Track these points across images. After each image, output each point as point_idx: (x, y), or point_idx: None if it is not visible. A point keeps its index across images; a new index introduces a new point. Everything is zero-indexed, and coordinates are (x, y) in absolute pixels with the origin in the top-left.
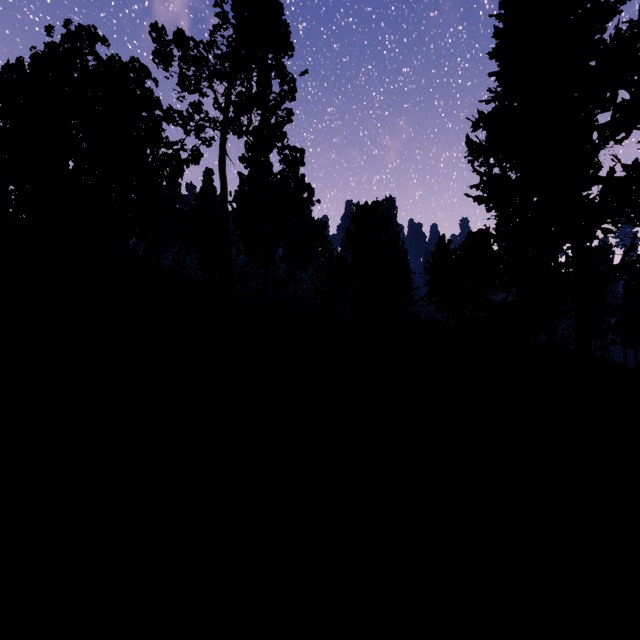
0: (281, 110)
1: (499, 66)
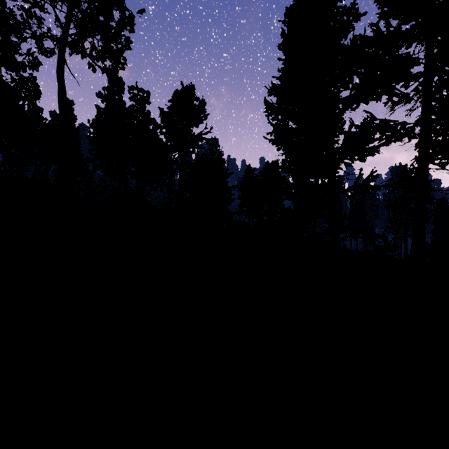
0: (120, 36)
1: (284, 55)
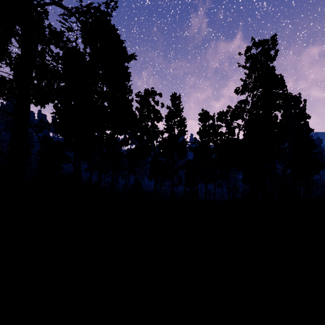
0: None
1: None
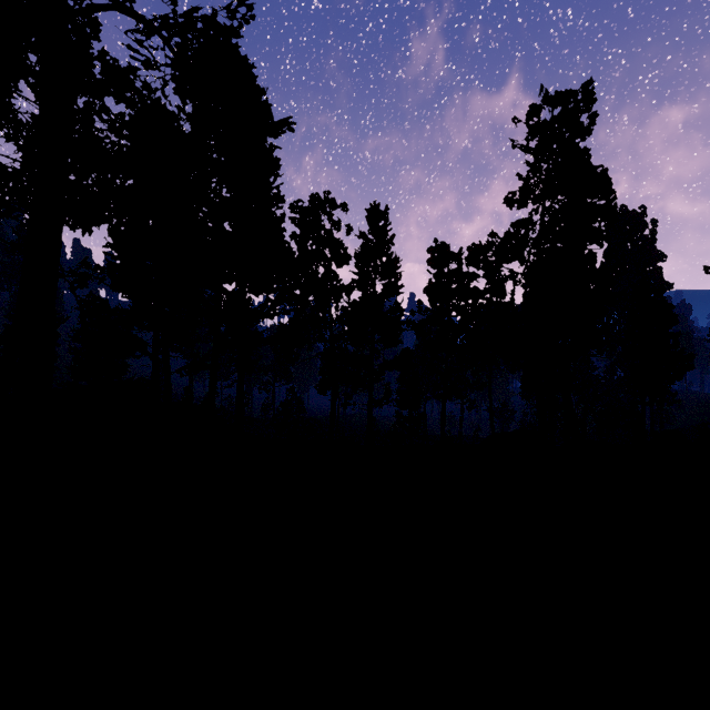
0: None
1: None
